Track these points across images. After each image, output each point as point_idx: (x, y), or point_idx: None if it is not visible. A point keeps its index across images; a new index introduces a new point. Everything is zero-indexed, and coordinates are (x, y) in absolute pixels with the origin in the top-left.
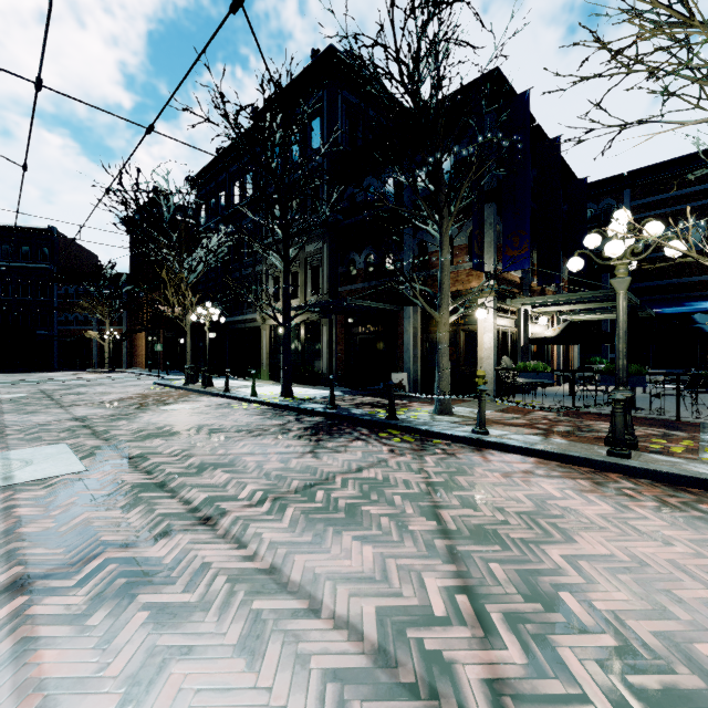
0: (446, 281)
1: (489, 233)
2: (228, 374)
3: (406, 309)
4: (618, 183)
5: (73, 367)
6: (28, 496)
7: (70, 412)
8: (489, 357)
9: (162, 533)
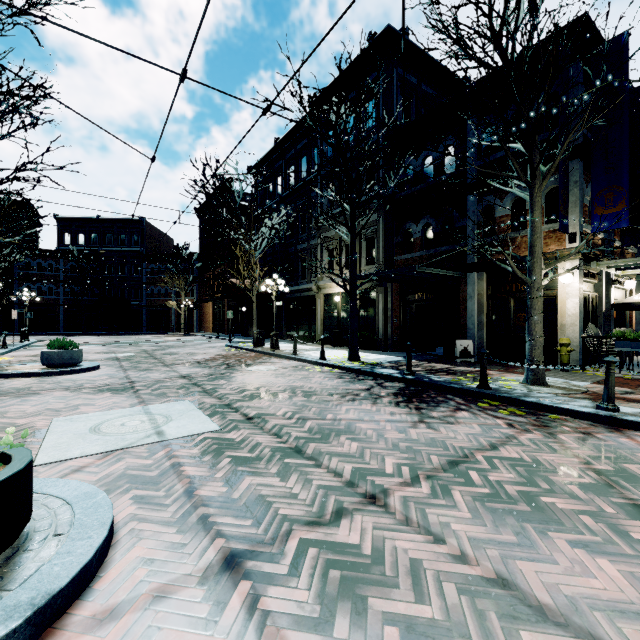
0: (538, 244)
1: (573, 192)
2: (296, 339)
3: (470, 275)
4: None
5: (157, 331)
6: (185, 453)
7: (175, 370)
8: (573, 324)
9: (336, 511)
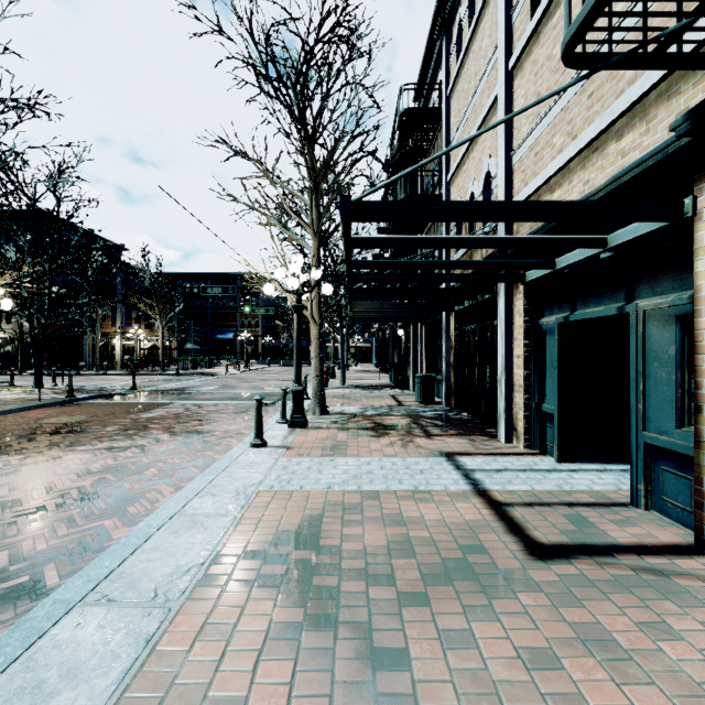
0: (99, 333)
1: (120, 314)
2: None
3: (85, 336)
4: (207, 276)
5: None
6: None
7: None
8: (120, 355)
9: None
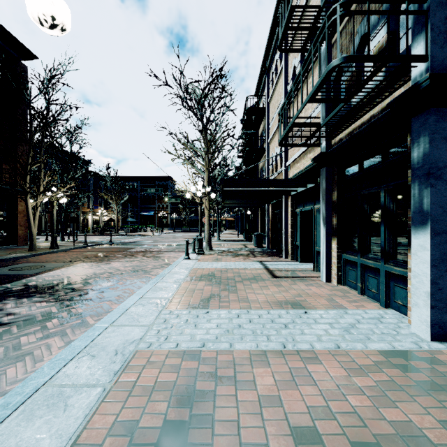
0: (81, 212)
1: (91, 201)
2: None
3: (72, 214)
4: (137, 178)
5: None
6: None
7: None
8: (91, 225)
9: None
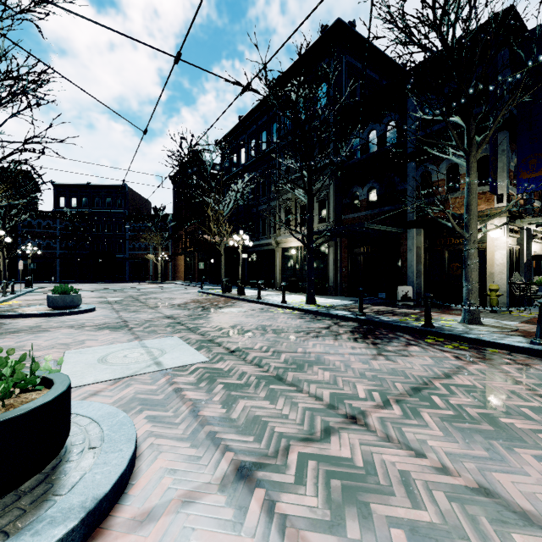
0: (474, 203)
1: (501, 159)
2: (260, 285)
3: (409, 231)
4: None
5: (137, 280)
6: (183, 380)
7: (159, 311)
8: (501, 272)
9: (324, 429)
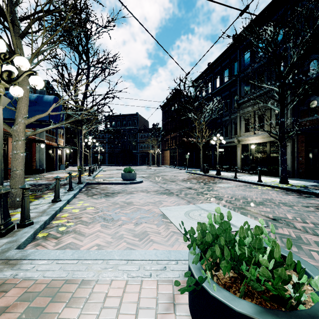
0: None
1: None
2: (236, 169)
3: None
4: None
5: (143, 164)
6: None
7: (179, 184)
8: None
9: None
